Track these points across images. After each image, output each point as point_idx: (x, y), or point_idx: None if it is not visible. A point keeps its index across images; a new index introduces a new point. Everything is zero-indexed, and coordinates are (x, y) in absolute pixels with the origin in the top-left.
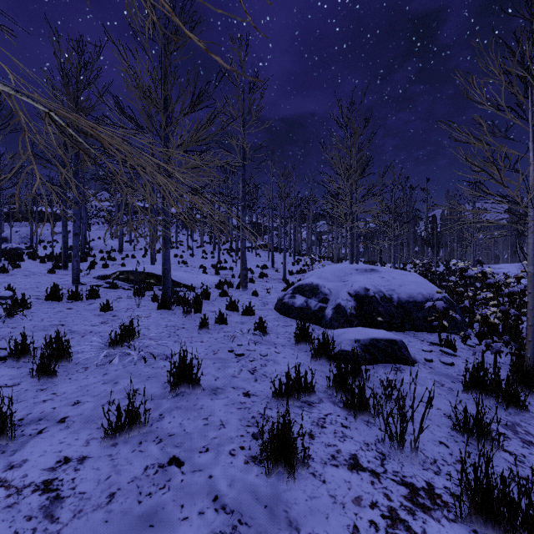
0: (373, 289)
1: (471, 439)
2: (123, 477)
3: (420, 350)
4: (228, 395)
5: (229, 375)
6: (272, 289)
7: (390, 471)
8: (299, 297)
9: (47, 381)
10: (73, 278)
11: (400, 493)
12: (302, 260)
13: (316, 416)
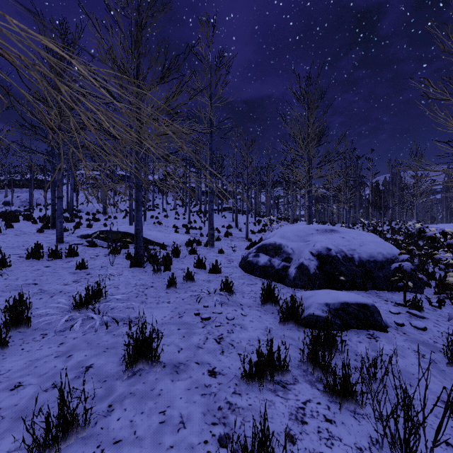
0: (335, 249)
1: None
2: None
3: (387, 312)
4: (191, 375)
5: (193, 346)
6: (236, 247)
7: None
8: (263, 256)
9: None
10: (56, 237)
11: None
12: (262, 221)
13: (293, 405)
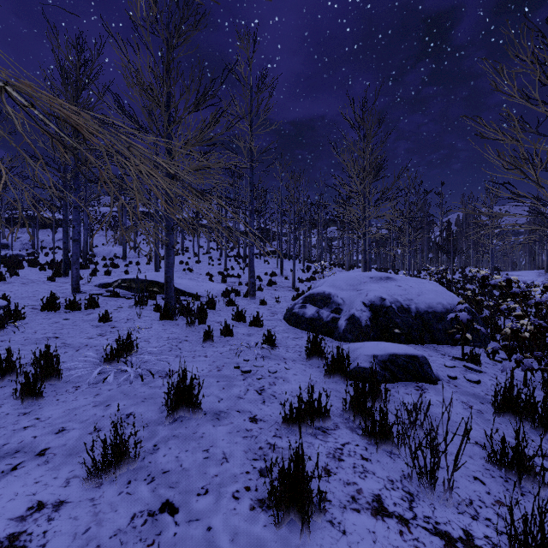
0: (389, 299)
1: (510, 473)
2: (104, 530)
3: (442, 366)
4: (232, 421)
5: (234, 396)
6: (281, 298)
7: (420, 517)
8: (310, 307)
9: (32, 403)
10: (72, 286)
11: (434, 546)
12: (312, 267)
13: (332, 446)
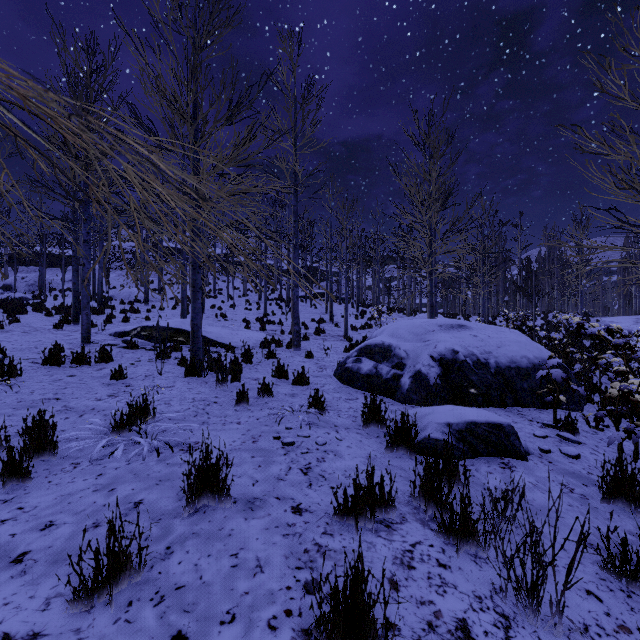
0: (463, 352)
1: (634, 586)
2: None
3: (530, 436)
4: (270, 512)
5: (272, 477)
6: (331, 349)
7: None
8: (367, 361)
9: (17, 487)
10: (81, 335)
11: None
12: (367, 312)
13: (399, 548)
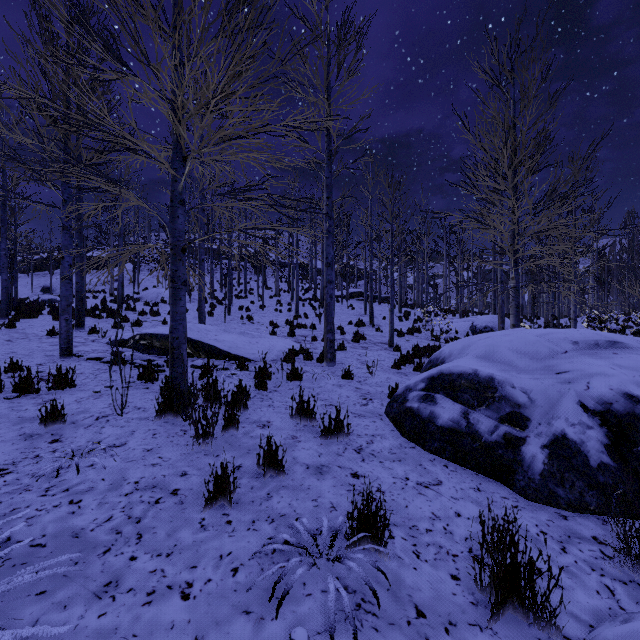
0: None
1: None
2: None
3: None
4: None
5: None
6: (375, 363)
7: None
8: (446, 402)
9: None
10: (60, 346)
11: None
12: (411, 313)
13: None
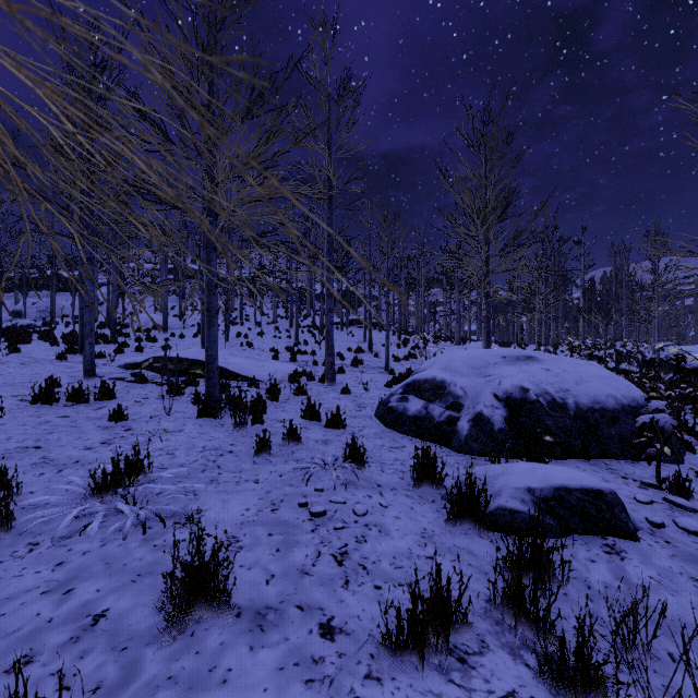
0: (535, 390)
1: None
2: None
3: (631, 501)
4: (287, 634)
5: (294, 569)
6: (370, 384)
7: None
8: (415, 400)
9: None
10: (84, 367)
11: None
12: (410, 341)
13: None
